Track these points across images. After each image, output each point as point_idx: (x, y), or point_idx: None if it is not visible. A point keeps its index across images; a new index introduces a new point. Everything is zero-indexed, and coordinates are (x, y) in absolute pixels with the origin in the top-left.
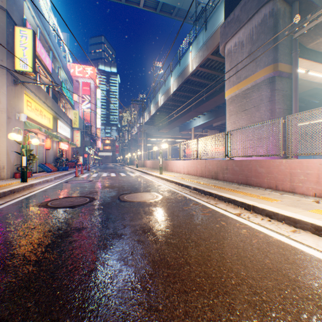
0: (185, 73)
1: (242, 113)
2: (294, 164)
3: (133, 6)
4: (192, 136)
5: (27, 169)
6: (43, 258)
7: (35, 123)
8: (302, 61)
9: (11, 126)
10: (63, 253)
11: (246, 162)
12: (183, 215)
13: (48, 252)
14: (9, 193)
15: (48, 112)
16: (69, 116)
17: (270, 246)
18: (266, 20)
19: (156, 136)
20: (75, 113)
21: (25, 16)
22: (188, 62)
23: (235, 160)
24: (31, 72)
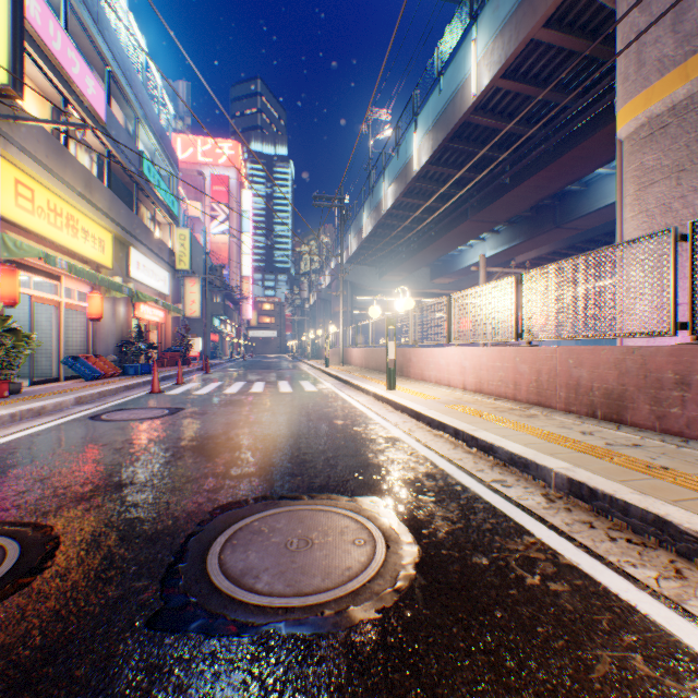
0: (458, 105)
1: None
2: None
3: None
4: (481, 277)
5: None
6: None
7: (56, 248)
8: None
9: None
10: None
11: None
12: None
13: None
14: None
15: (95, 225)
16: (168, 243)
17: None
18: None
19: (374, 291)
20: (182, 237)
21: None
22: (467, 73)
23: None
24: (7, 86)
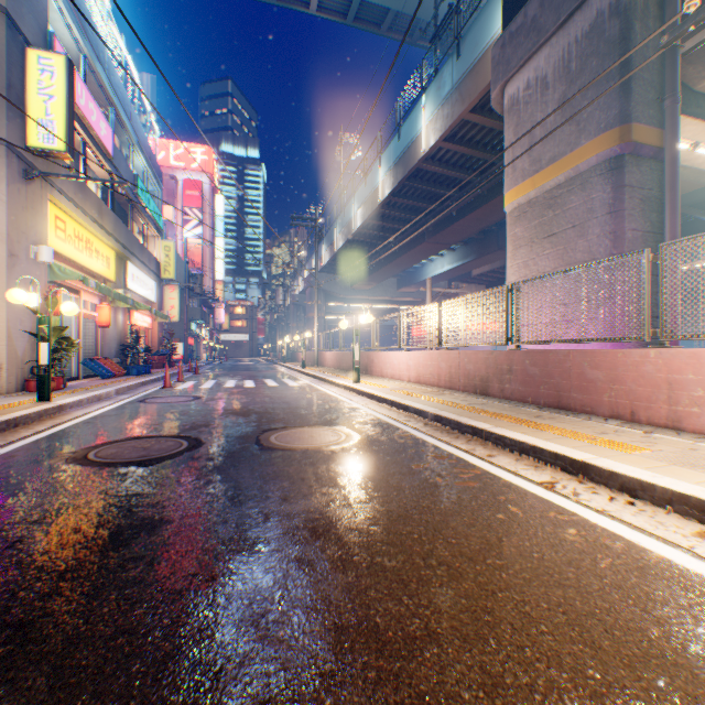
0: (412, 155)
1: (545, 243)
2: (679, 360)
3: (295, 9)
4: (428, 296)
5: (51, 372)
6: (39, 615)
7: (75, 267)
8: (684, 122)
9: (17, 273)
10: (96, 598)
11: (558, 355)
12: (412, 485)
13: (58, 596)
14: (3, 429)
15: (104, 245)
16: (154, 253)
17: (650, 581)
18: (602, 25)
19: (345, 298)
20: (167, 248)
21: (53, 29)
22: (419, 131)
23: (530, 351)
24: (64, 152)
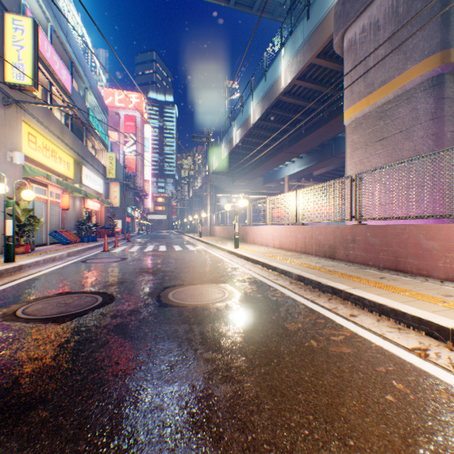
0: (274, 91)
1: (377, 146)
2: None
3: None
4: (286, 187)
5: (14, 241)
6: None
7: (45, 169)
8: None
9: None
10: None
11: (396, 229)
12: (290, 350)
13: None
14: None
15: (65, 154)
16: (102, 161)
17: None
18: None
19: (229, 191)
20: (111, 158)
21: (28, 5)
22: (279, 74)
23: (370, 226)
24: (31, 86)
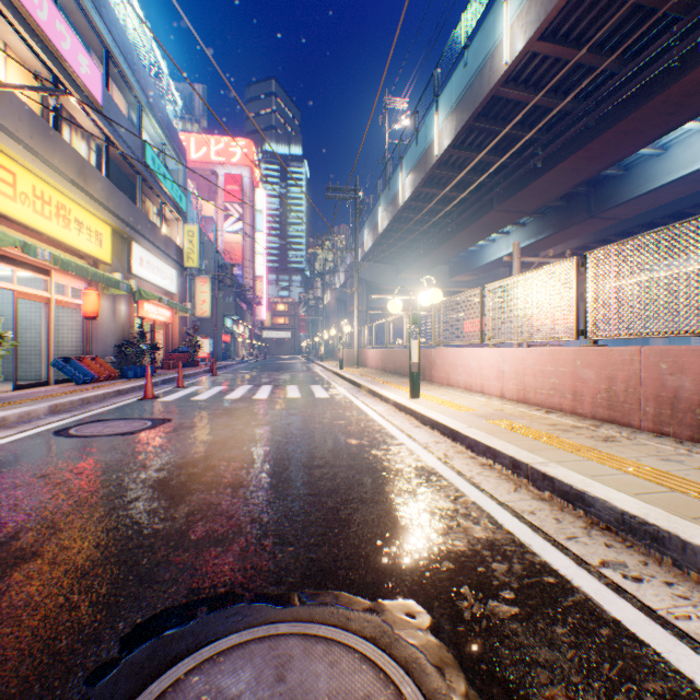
0: (486, 78)
1: None
2: None
3: None
4: (515, 268)
5: None
6: None
7: (46, 240)
8: None
9: None
10: None
11: None
12: None
13: None
14: None
15: (91, 216)
16: (176, 239)
17: None
18: None
19: (390, 289)
20: (190, 233)
21: None
22: (497, 39)
23: None
24: None
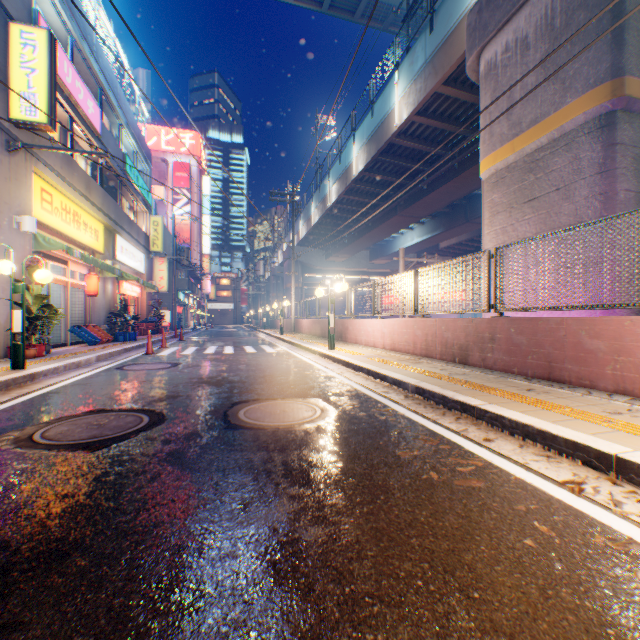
0: (385, 130)
1: (525, 208)
2: None
3: None
4: (401, 265)
5: (24, 340)
6: None
7: (64, 239)
8: None
9: None
10: None
11: (549, 323)
12: (402, 485)
13: None
14: None
15: (92, 218)
16: (143, 228)
17: None
18: None
19: (321, 270)
20: (156, 223)
21: (41, 10)
22: (392, 106)
23: (515, 319)
24: (46, 124)
